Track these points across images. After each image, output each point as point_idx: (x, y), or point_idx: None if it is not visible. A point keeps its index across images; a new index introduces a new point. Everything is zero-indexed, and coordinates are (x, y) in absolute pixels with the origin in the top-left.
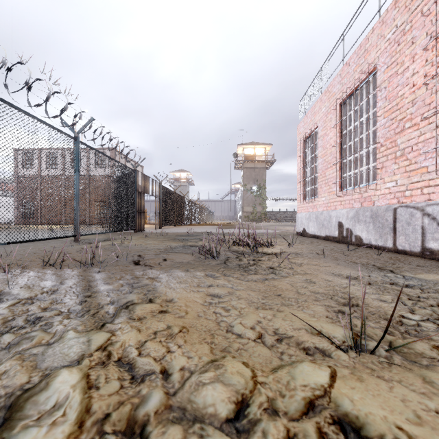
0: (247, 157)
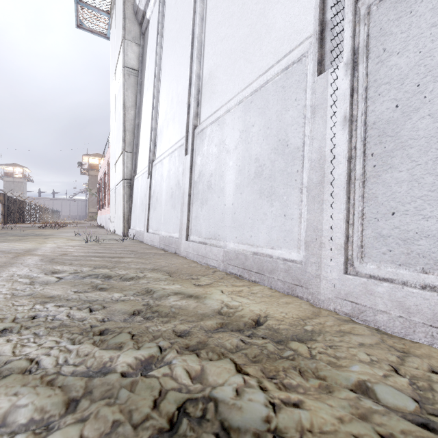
0: (92, 166)
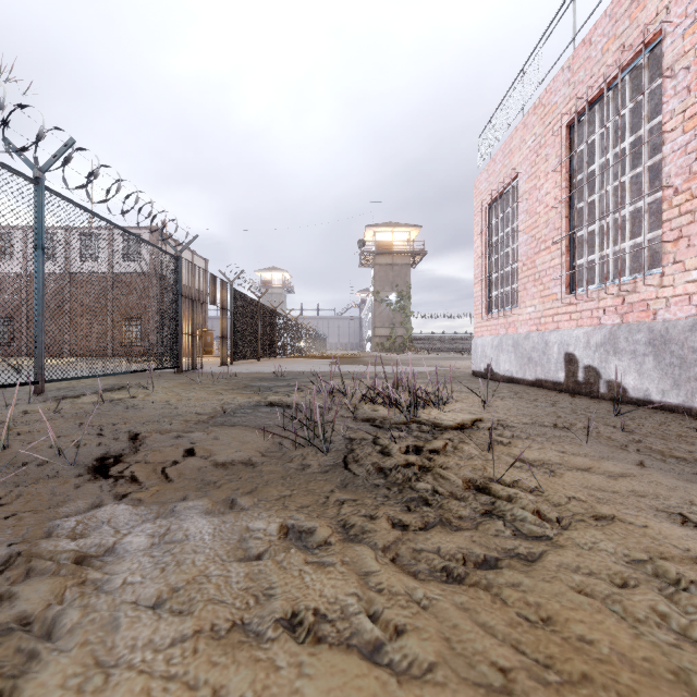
0: (380, 247)
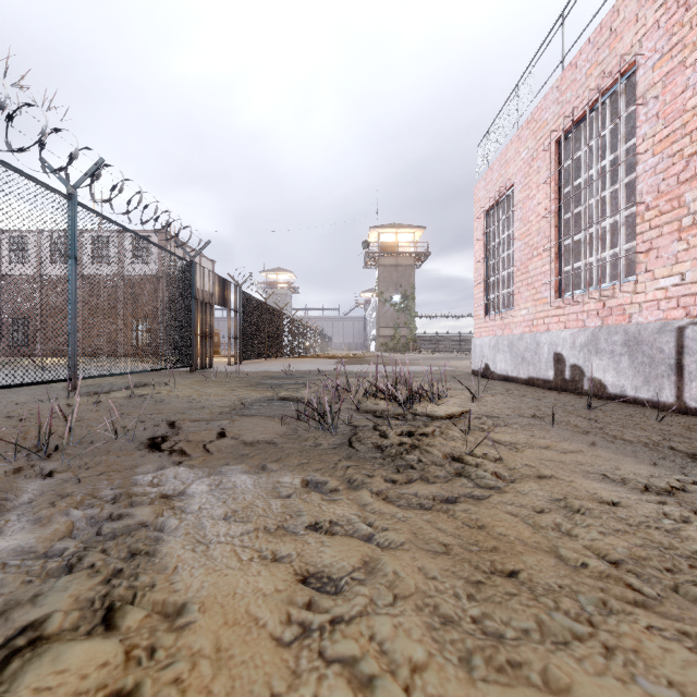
0: (384, 248)
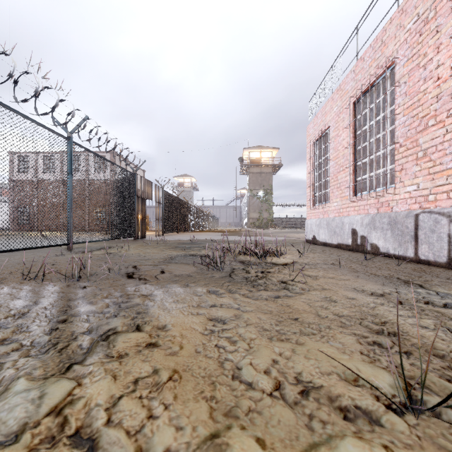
0: (253, 161)
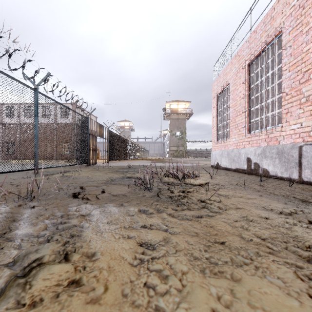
0: (172, 111)
